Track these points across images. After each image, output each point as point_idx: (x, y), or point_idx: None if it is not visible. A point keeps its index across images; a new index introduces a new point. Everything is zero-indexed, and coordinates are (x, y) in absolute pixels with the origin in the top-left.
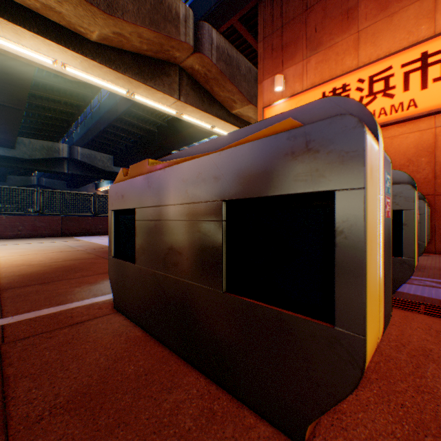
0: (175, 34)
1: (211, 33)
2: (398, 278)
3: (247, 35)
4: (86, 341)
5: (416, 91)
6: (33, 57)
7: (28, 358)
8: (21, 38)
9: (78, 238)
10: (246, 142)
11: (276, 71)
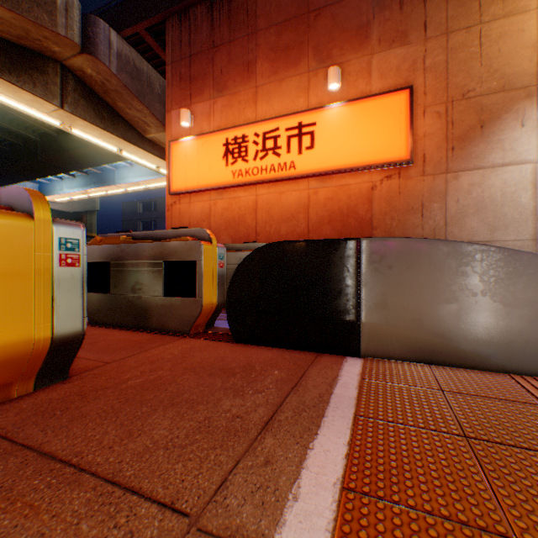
0: (49, 23)
1: (110, 34)
2: (195, 314)
3: (159, 50)
4: None
5: (296, 155)
6: None
7: None
8: None
9: None
10: None
11: (185, 103)
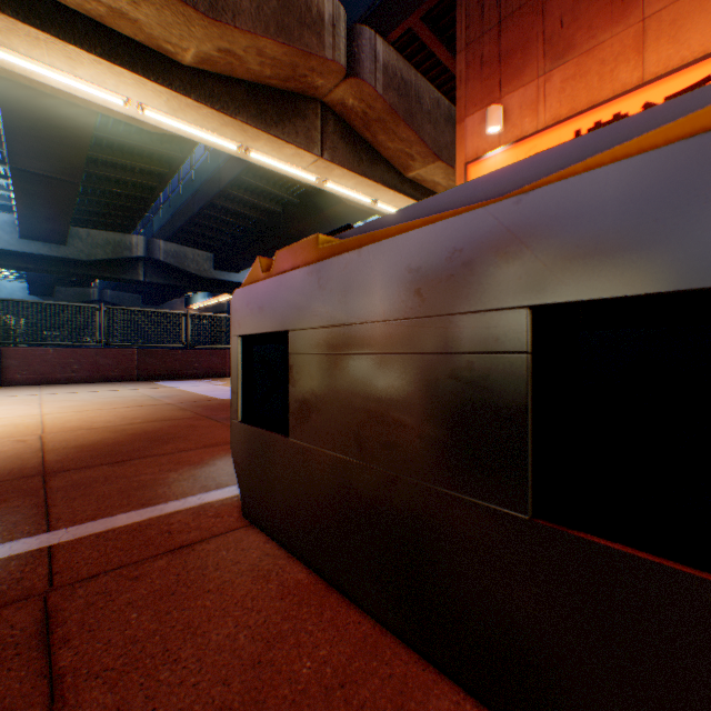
0: (316, 48)
1: (375, 44)
2: None
3: (434, 44)
4: (203, 590)
5: None
6: (94, 96)
7: (98, 628)
8: (76, 66)
9: (162, 383)
10: (601, 164)
11: (489, 100)
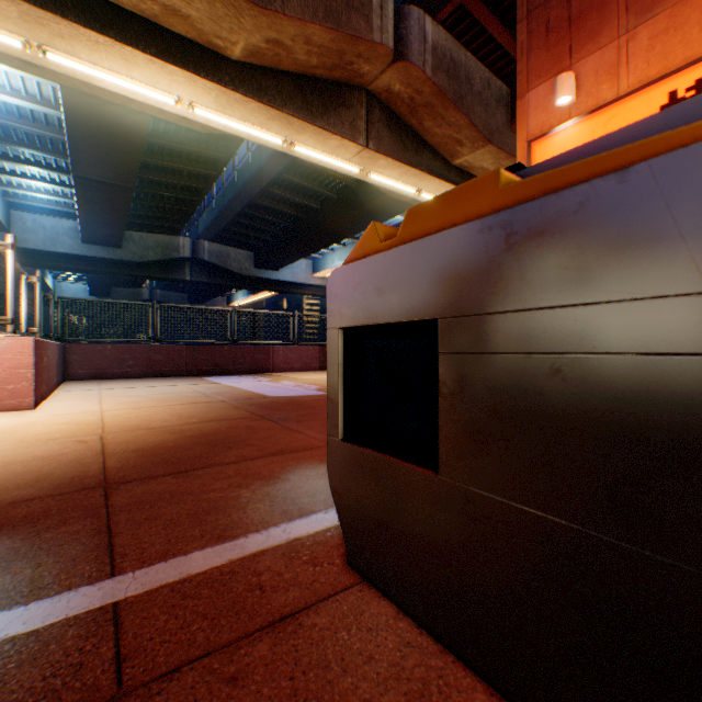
0: (364, 32)
1: (423, 24)
2: None
3: (486, 19)
4: None
5: None
6: (148, 98)
7: None
8: (132, 68)
9: (209, 378)
10: None
11: (556, 69)
